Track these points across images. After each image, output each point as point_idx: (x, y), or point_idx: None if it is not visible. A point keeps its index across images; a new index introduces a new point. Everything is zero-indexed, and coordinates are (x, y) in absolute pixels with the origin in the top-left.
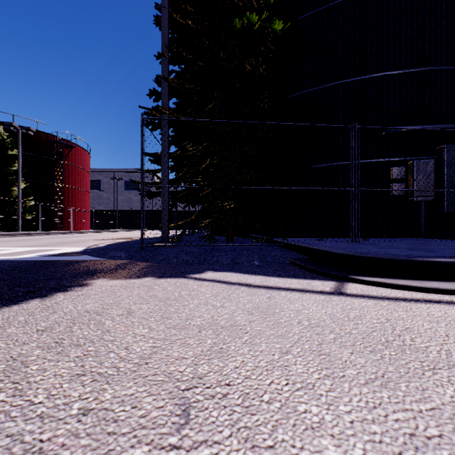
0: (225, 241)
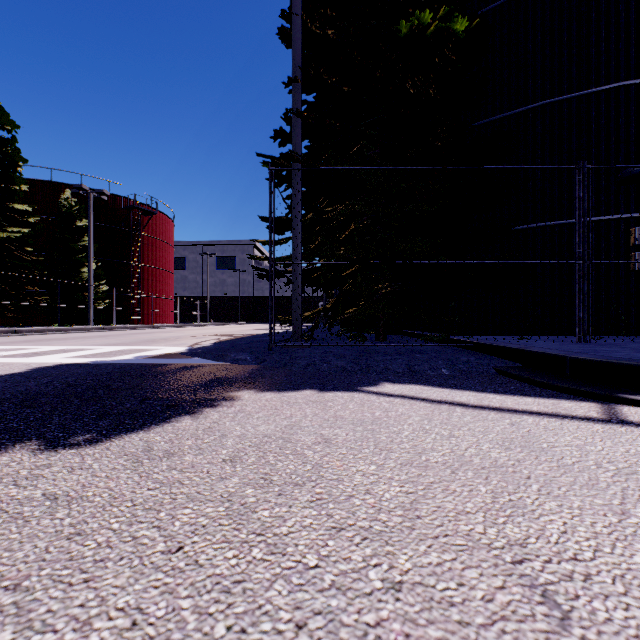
0: (372, 339)
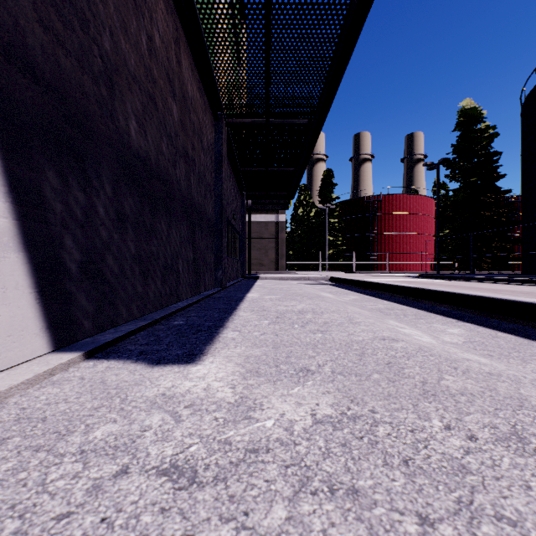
0: None
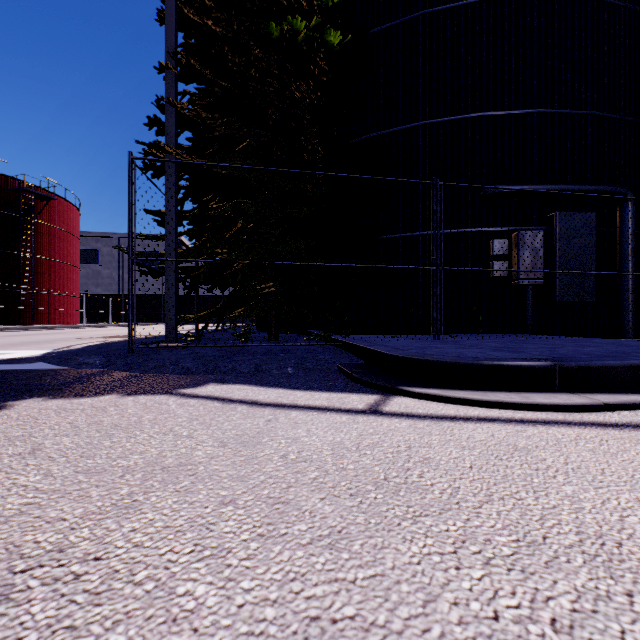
0: (267, 339)
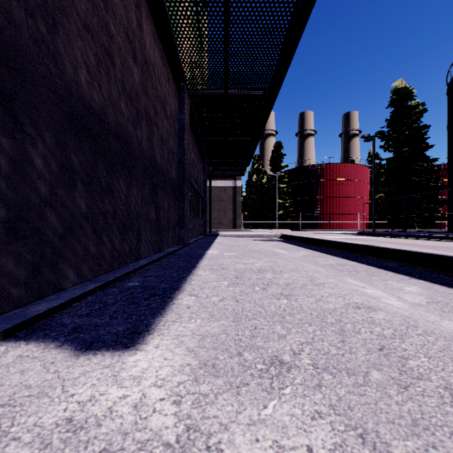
0: None
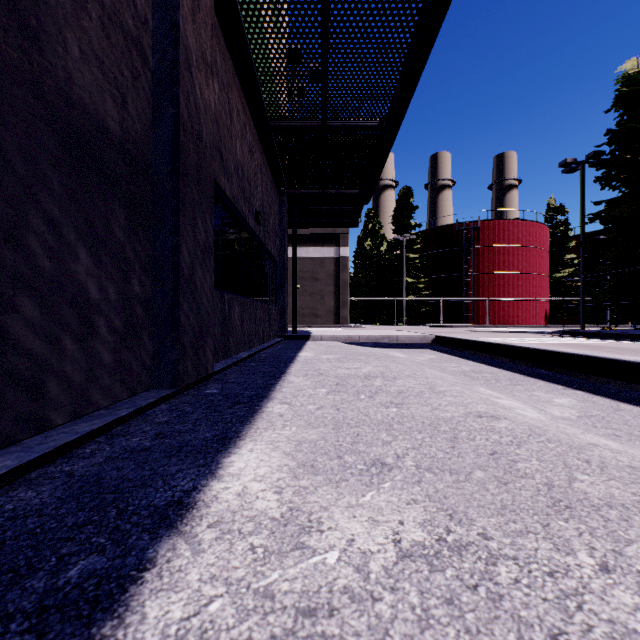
0: None
